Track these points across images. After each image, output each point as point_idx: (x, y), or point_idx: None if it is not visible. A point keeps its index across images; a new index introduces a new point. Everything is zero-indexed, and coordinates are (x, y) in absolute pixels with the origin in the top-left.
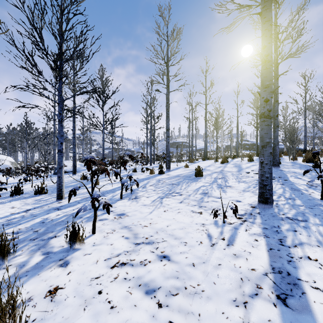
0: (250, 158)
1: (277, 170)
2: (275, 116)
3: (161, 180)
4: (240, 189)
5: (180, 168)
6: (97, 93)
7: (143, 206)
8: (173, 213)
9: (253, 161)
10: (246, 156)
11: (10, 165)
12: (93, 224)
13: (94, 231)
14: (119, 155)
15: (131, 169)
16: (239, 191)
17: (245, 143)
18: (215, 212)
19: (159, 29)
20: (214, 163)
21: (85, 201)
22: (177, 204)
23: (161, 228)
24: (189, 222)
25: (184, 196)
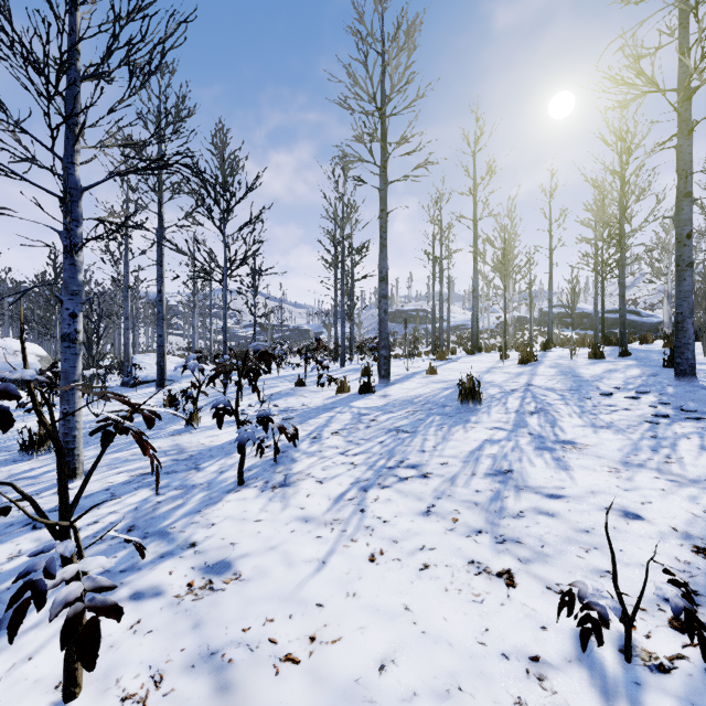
0: (594, 350)
1: (694, 387)
2: (684, 238)
3: (365, 414)
4: (611, 456)
5: (415, 376)
6: (208, 190)
7: (299, 523)
8: (404, 574)
9: (603, 357)
10: (575, 343)
11: (36, 364)
12: (64, 661)
13: (68, 689)
14: (234, 352)
15: (295, 376)
16: (611, 465)
17: (563, 312)
18: (596, 622)
19: (362, 21)
20: (499, 362)
21: (132, 490)
22: (417, 522)
23: (353, 685)
24: (472, 639)
25: (437, 481)
